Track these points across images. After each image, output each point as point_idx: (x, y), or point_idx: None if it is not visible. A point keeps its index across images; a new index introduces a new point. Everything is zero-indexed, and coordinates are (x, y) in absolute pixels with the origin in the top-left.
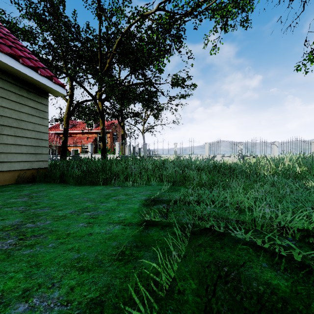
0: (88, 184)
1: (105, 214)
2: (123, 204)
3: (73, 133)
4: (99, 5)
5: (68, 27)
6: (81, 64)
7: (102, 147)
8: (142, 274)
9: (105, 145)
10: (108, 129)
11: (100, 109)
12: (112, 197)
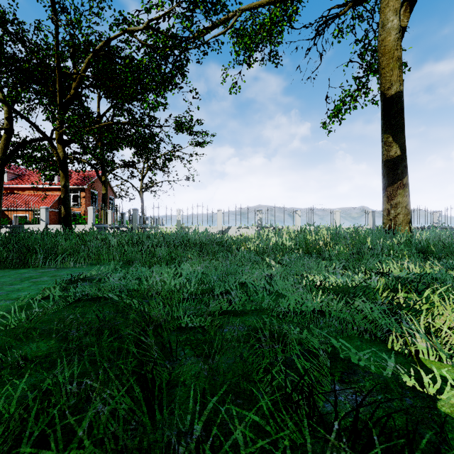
0: (11, 267)
1: (4, 294)
2: (38, 285)
3: (17, 188)
4: (54, 4)
5: (1, 22)
6: (27, 82)
7: (63, 214)
8: (0, 324)
9: (69, 211)
10: (82, 184)
11: (61, 155)
12: (30, 280)
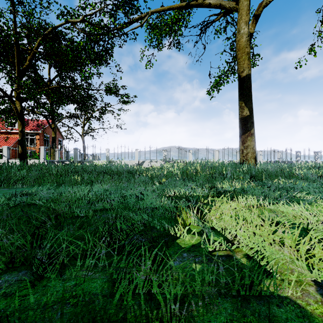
0: None
1: None
2: None
3: None
4: (12, 0)
5: None
6: None
7: (21, 151)
8: None
9: (25, 150)
10: (37, 130)
11: (19, 109)
12: None
